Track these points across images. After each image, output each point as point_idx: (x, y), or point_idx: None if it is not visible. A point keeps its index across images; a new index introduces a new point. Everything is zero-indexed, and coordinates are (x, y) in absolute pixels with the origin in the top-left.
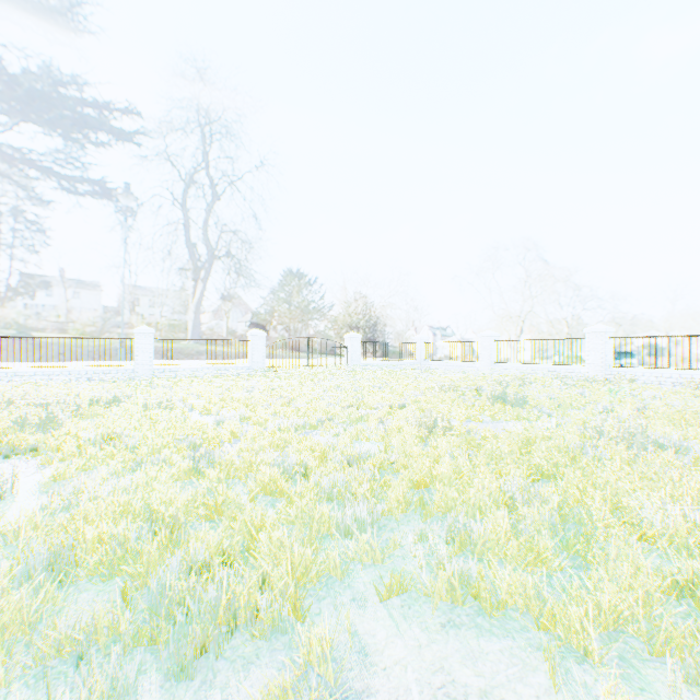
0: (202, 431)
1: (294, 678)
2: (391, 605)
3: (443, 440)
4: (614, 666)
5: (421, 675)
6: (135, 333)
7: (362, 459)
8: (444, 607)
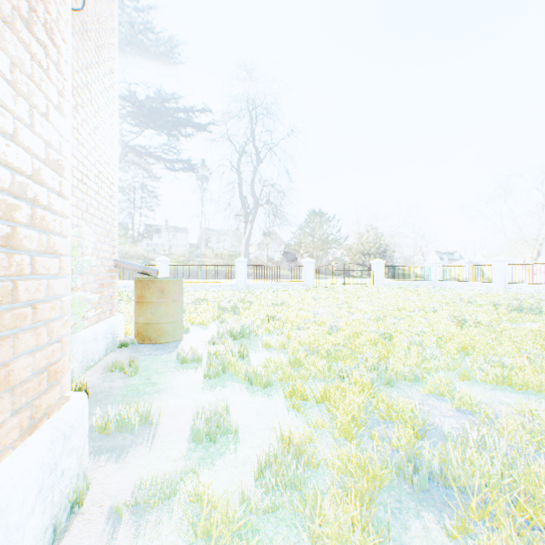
0: (313, 317)
1: (434, 387)
2: (463, 382)
3: (473, 329)
4: None
5: (485, 397)
6: (236, 262)
7: (421, 335)
8: (491, 385)
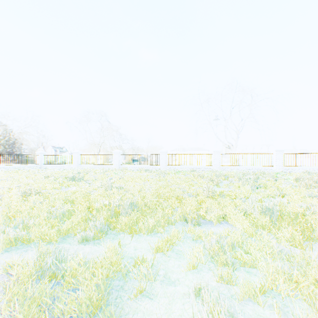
0: None
1: None
2: None
3: (34, 198)
4: (61, 241)
5: None
6: None
7: None
8: (6, 248)
